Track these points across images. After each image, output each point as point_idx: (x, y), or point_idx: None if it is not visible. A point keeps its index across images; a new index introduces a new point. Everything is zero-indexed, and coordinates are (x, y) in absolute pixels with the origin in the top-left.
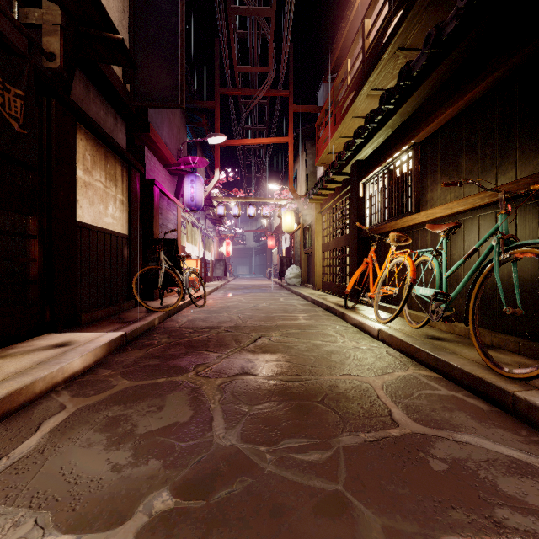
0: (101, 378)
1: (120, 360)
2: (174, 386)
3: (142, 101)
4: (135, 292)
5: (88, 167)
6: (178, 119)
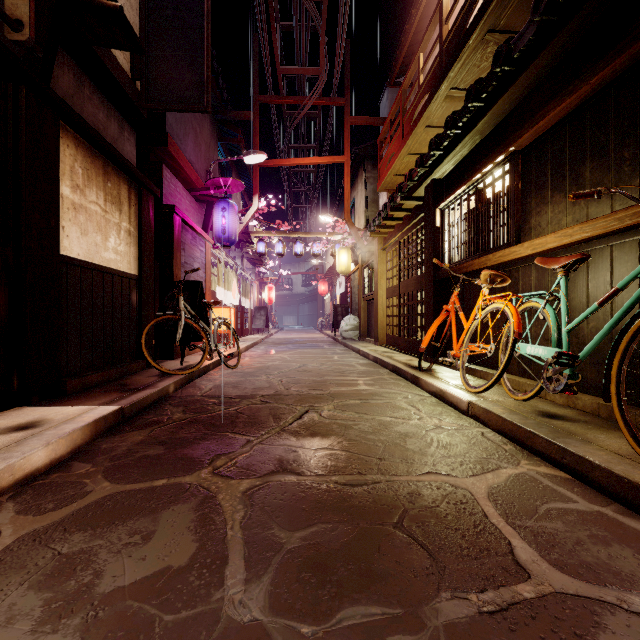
0: (72, 479)
1: (108, 448)
2: (177, 495)
3: (156, 103)
4: (144, 350)
5: (78, 183)
6: (206, 132)
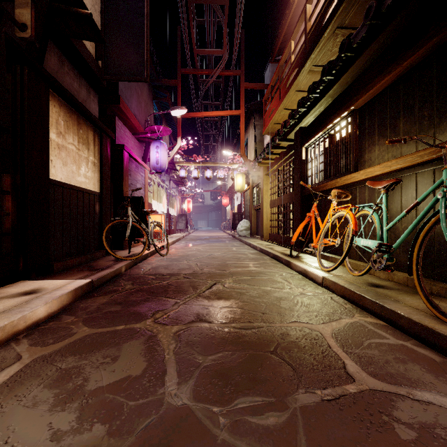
0: (63, 325)
1: (84, 307)
2: (131, 335)
3: (112, 75)
4: (104, 243)
5: (61, 131)
6: (145, 94)
